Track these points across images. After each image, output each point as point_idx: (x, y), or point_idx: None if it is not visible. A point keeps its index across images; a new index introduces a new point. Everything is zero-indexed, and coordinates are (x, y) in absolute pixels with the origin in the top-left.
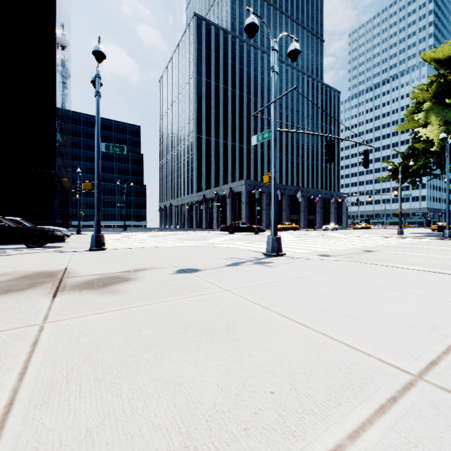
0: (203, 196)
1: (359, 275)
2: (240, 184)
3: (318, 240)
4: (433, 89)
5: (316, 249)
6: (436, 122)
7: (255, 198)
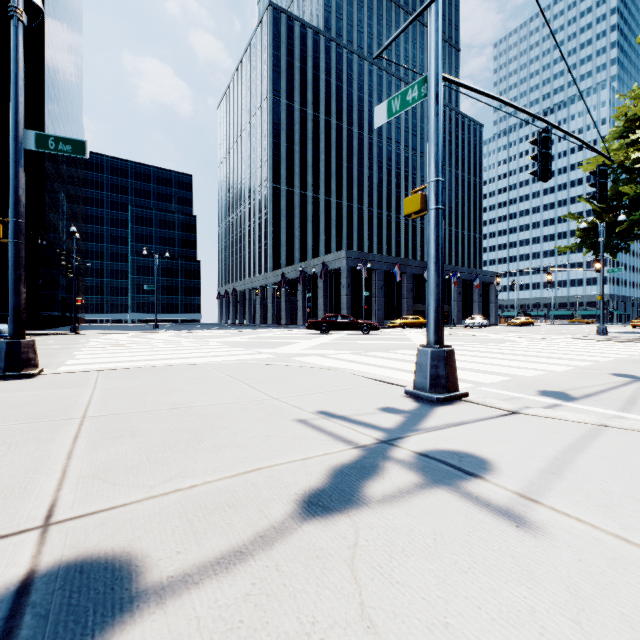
0: (282, 276)
1: None
2: (338, 257)
3: (481, 347)
4: None
5: (510, 373)
6: None
7: (361, 278)
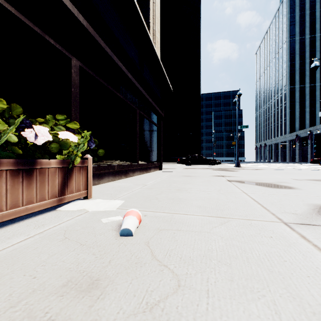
0: (295, 136)
1: None
2: None
3: None
4: None
5: None
6: None
7: None
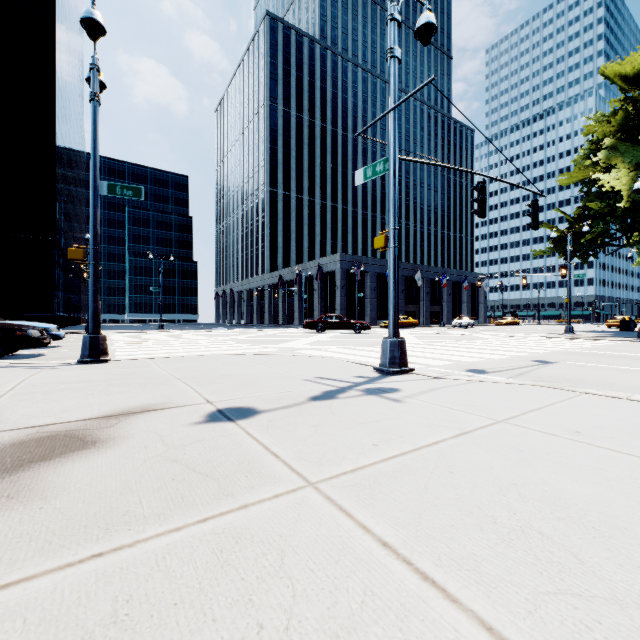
0: (279, 278)
1: (586, 424)
2: (333, 260)
3: (453, 343)
4: (618, 119)
5: (458, 359)
6: (623, 167)
7: (355, 280)
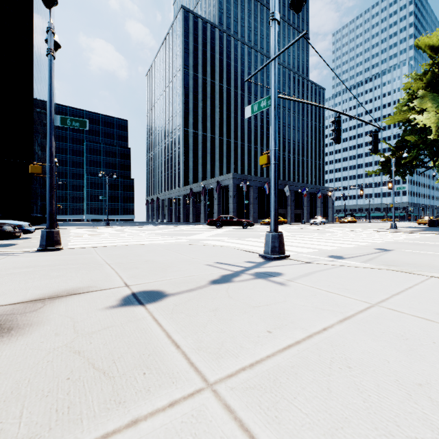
0: (190, 190)
1: None
2: (228, 178)
3: (313, 235)
4: (428, 78)
5: (320, 248)
6: (432, 111)
7: (243, 192)
